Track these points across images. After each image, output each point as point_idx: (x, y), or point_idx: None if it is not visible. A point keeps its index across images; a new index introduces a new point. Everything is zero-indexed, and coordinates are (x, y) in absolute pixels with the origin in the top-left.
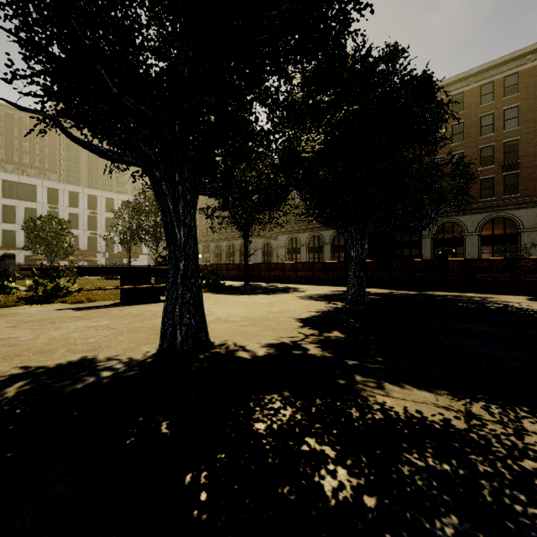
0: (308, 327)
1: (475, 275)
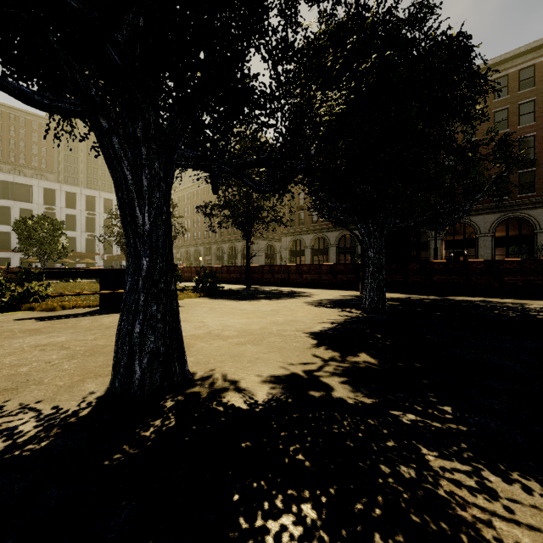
0: (324, 346)
1: (502, 278)
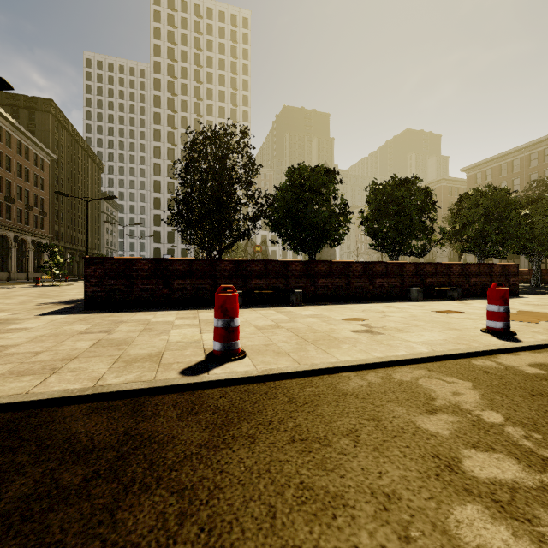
0: None
1: None
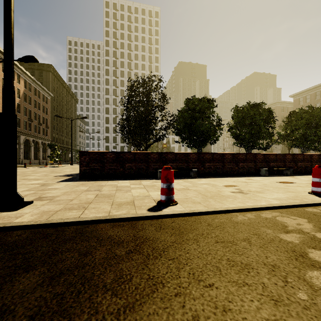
0: None
1: None
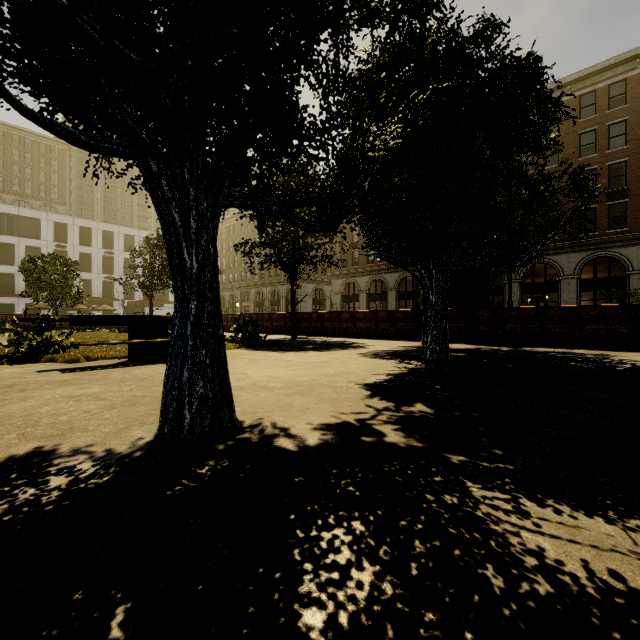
0: (378, 397)
1: (584, 326)
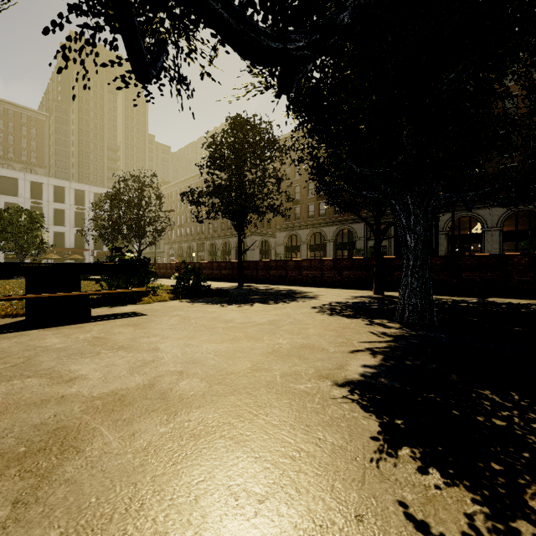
0: (408, 450)
1: None
